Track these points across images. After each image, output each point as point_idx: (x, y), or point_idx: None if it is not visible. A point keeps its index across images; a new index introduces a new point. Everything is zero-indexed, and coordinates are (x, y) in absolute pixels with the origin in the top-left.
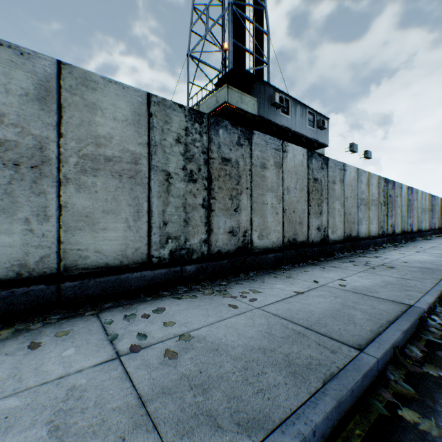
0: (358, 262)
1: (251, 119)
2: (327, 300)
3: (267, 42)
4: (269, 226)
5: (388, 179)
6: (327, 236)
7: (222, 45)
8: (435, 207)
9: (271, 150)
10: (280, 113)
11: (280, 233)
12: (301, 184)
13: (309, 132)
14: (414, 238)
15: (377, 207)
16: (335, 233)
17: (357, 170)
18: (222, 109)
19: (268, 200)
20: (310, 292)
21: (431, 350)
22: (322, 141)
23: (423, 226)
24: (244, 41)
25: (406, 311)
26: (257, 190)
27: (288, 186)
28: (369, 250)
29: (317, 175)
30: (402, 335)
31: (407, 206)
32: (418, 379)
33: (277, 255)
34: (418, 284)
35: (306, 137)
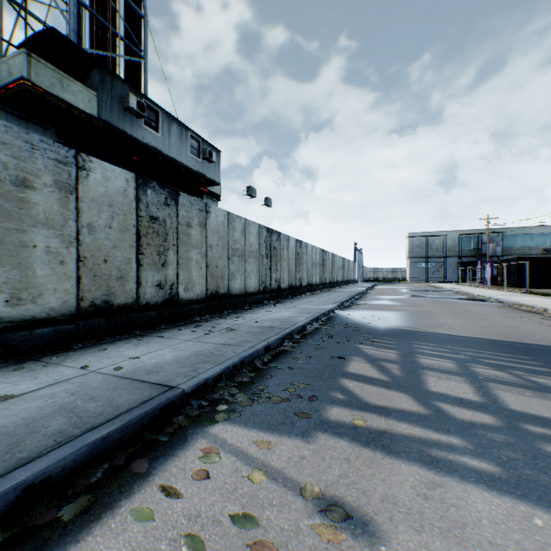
0: (206, 327)
1: (86, 121)
2: (47, 402)
3: (144, 28)
4: (42, 282)
5: (273, 230)
6: (176, 295)
7: (78, 6)
8: (327, 262)
9: (46, 160)
10: (143, 126)
11: (70, 294)
12: (123, 222)
13: (192, 162)
14: (304, 293)
15: (258, 260)
16: (192, 291)
17: (228, 214)
18: (18, 88)
19: (38, 241)
20: (42, 390)
21: (131, 460)
22: (212, 177)
23: (315, 280)
24: (115, 14)
25: (152, 399)
26: (6, 222)
27: (92, 222)
28: (243, 309)
29: (157, 213)
30: (83, 451)
31: (297, 260)
32: (18, 544)
33: (61, 329)
34: (231, 351)
35: (187, 168)
